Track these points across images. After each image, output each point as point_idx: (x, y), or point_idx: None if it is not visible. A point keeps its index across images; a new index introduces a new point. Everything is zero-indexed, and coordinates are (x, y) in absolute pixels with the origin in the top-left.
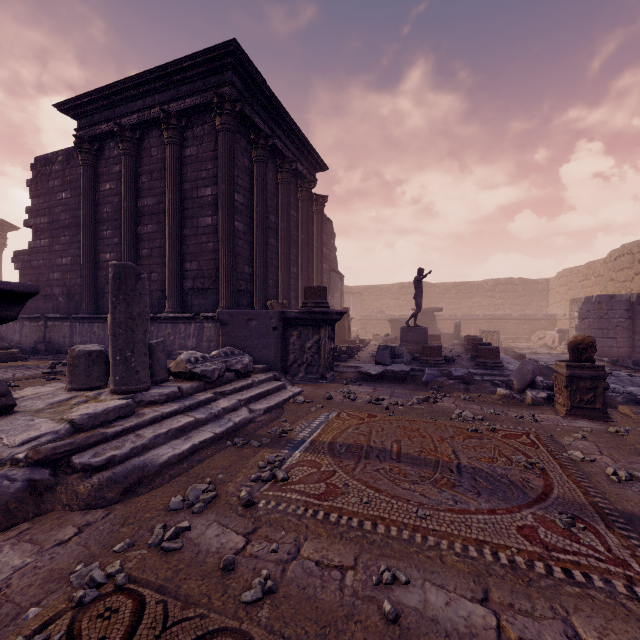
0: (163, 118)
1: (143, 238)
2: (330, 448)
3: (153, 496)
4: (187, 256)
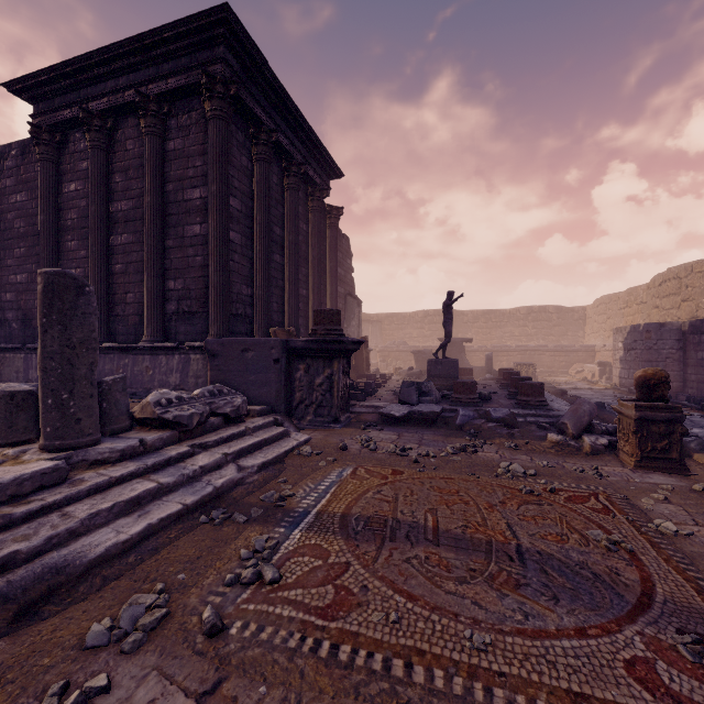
0: (139, 102)
1: (116, 250)
2: (342, 524)
3: (66, 619)
4: (170, 273)
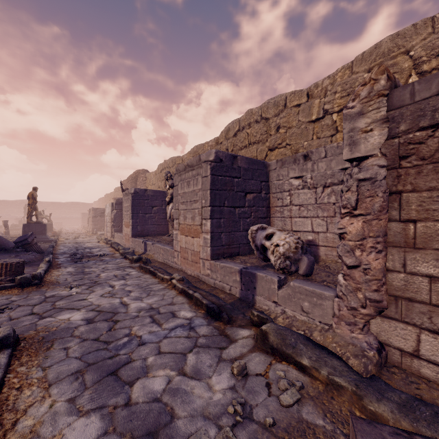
0: None
1: None
2: None
3: None
4: None
